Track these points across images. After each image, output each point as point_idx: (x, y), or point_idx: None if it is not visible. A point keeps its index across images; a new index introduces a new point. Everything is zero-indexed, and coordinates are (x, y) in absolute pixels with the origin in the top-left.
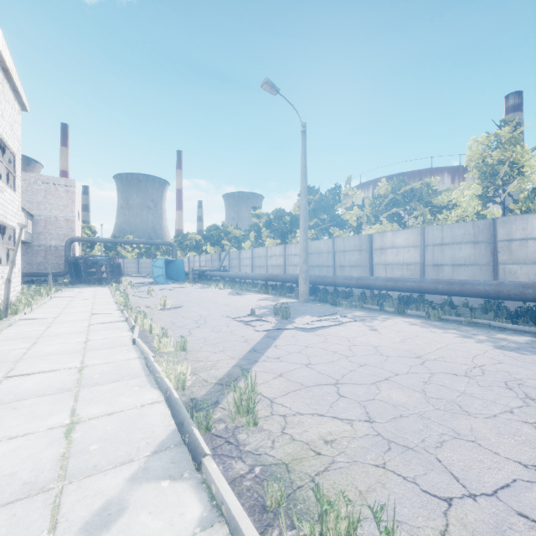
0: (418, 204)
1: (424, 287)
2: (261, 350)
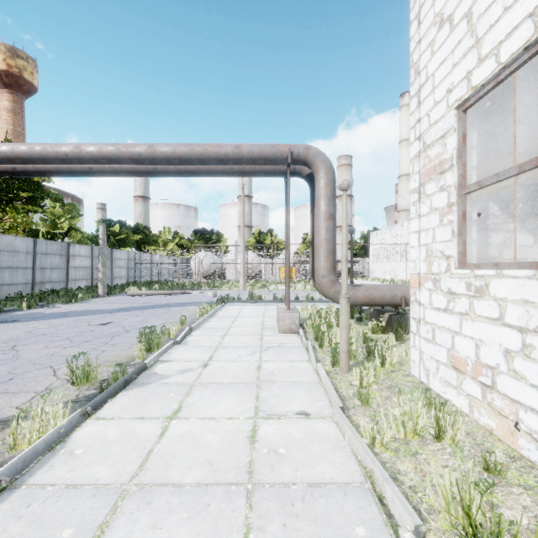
0: None
1: None
2: None
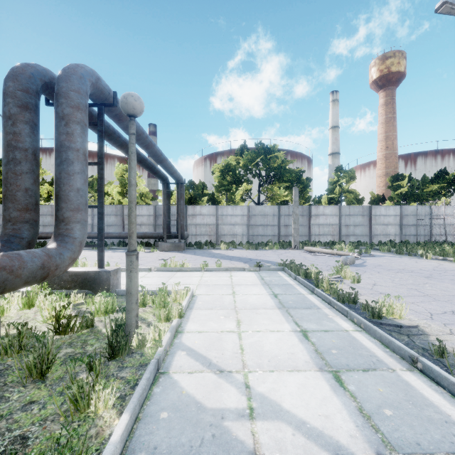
0: (91, 190)
1: (92, 236)
2: None
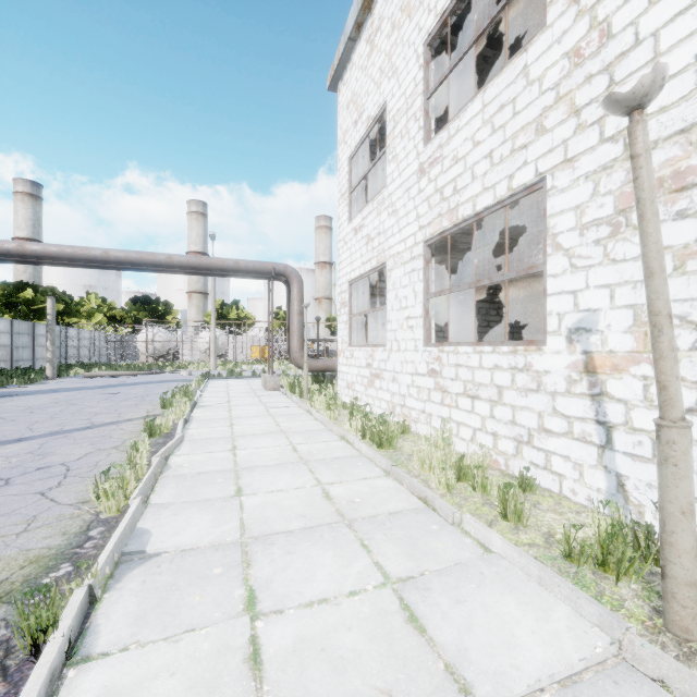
0: None
1: None
2: (81, 428)
